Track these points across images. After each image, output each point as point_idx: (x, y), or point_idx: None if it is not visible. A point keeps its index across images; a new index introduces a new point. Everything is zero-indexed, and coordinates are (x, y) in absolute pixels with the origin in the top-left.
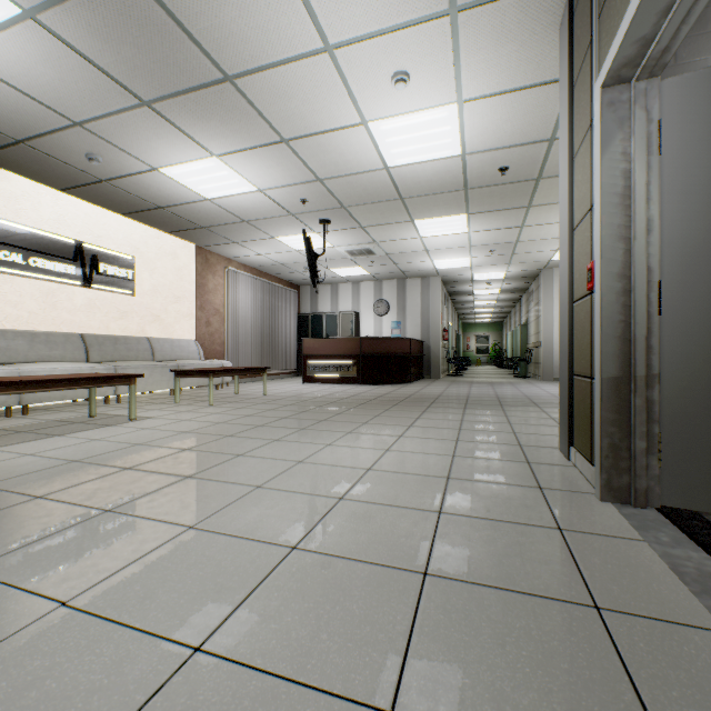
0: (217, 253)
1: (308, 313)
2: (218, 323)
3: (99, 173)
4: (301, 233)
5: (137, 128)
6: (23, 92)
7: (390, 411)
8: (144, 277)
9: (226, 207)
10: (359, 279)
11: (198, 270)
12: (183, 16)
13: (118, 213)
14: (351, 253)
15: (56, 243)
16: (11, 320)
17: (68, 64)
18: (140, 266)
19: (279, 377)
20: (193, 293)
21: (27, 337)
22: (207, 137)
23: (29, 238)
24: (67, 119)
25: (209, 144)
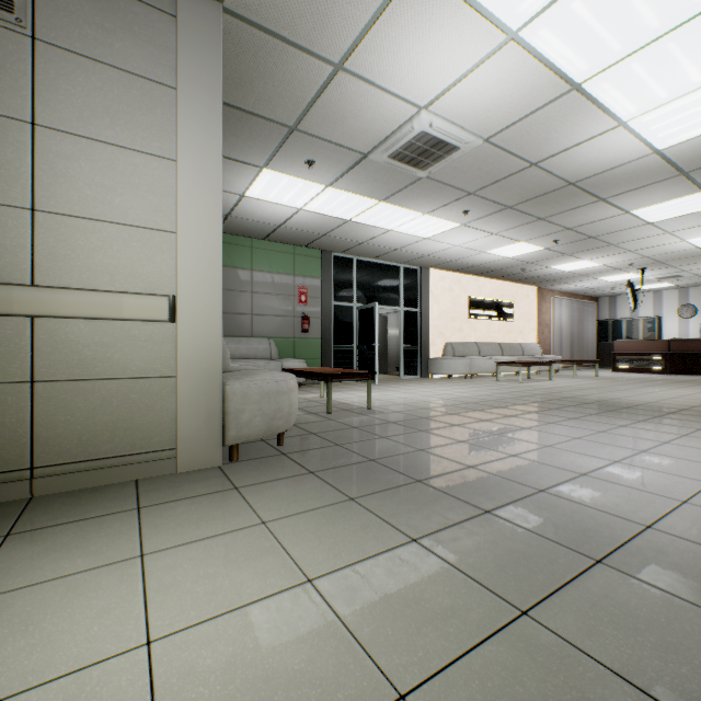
0: (546, 289)
1: (607, 319)
2: (546, 332)
3: (518, 272)
4: (618, 275)
5: (554, 260)
6: (518, 260)
7: (700, 385)
8: (516, 311)
9: (574, 272)
10: (661, 289)
11: (537, 302)
12: (604, 239)
13: (507, 281)
14: (658, 278)
15: (490, 303)
16: (479, 338)
17: (545, 253)
18: (514, 305)
19: (582, 368)
20: (535, 316)
21: (485, 345)
22: (586, 257)
23: (483, 303)
24: (526, 262)
25: (585, 258)
